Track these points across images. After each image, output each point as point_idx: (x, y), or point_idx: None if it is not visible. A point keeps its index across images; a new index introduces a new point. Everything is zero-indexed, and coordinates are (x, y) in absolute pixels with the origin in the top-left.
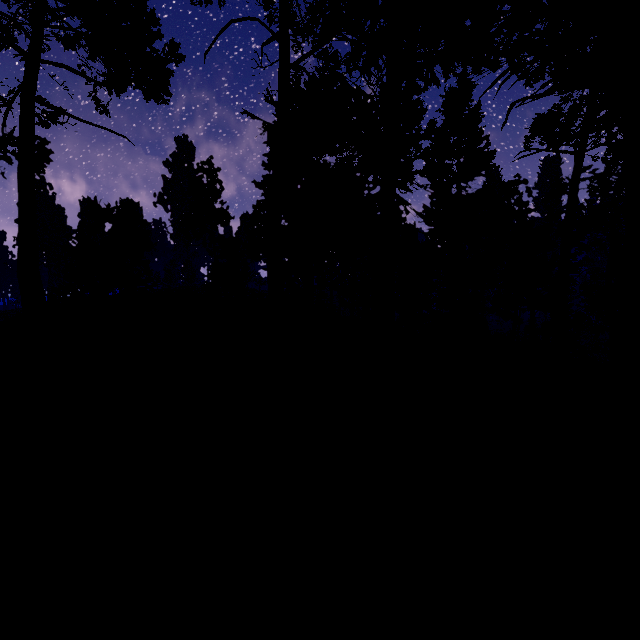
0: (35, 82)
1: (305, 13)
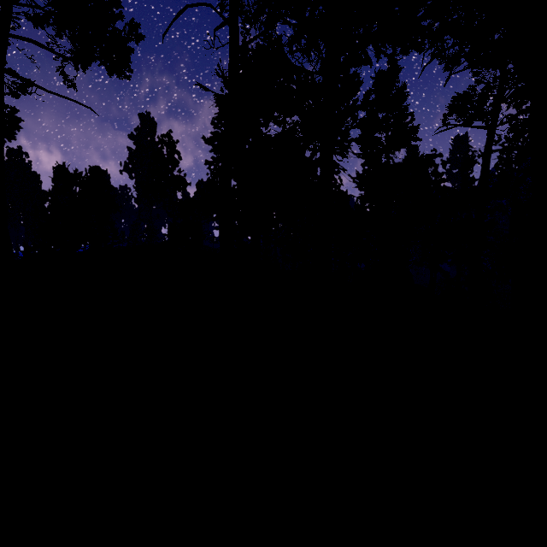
0: (4, 54)
1: (253, 3)
